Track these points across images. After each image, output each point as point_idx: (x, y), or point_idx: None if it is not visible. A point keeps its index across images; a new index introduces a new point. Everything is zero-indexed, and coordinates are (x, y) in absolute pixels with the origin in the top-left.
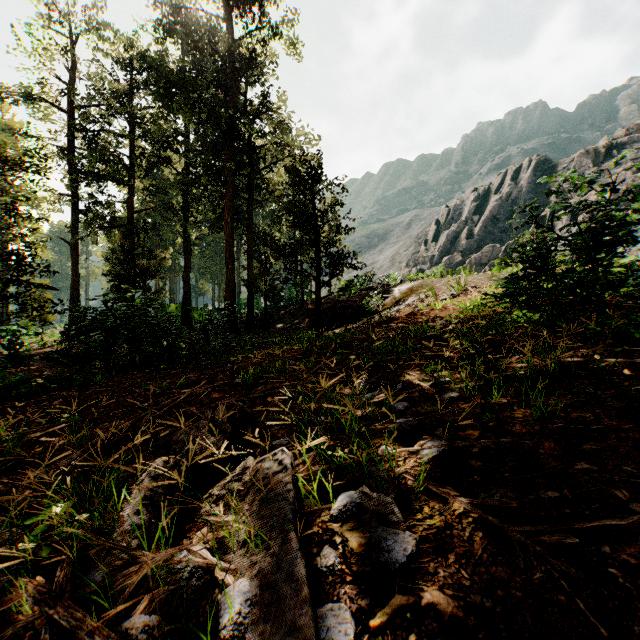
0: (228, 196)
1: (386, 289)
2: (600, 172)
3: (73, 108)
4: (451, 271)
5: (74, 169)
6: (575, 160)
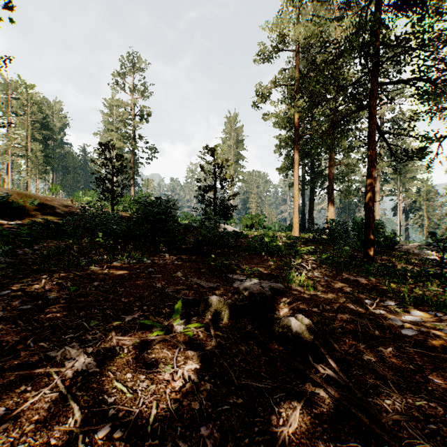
0: None
1: None
2: None
3: None
4: None
5: None
6: None
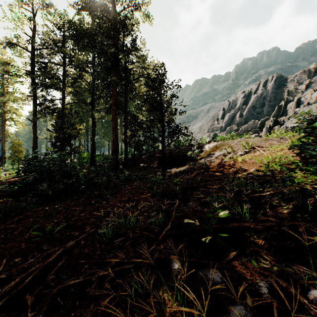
0: (114, 95)
1: (200, 146)
2: (311, 81)
3: (34, 50)
4: (238, 135)
5: (33, 82)
6: (297, 75)
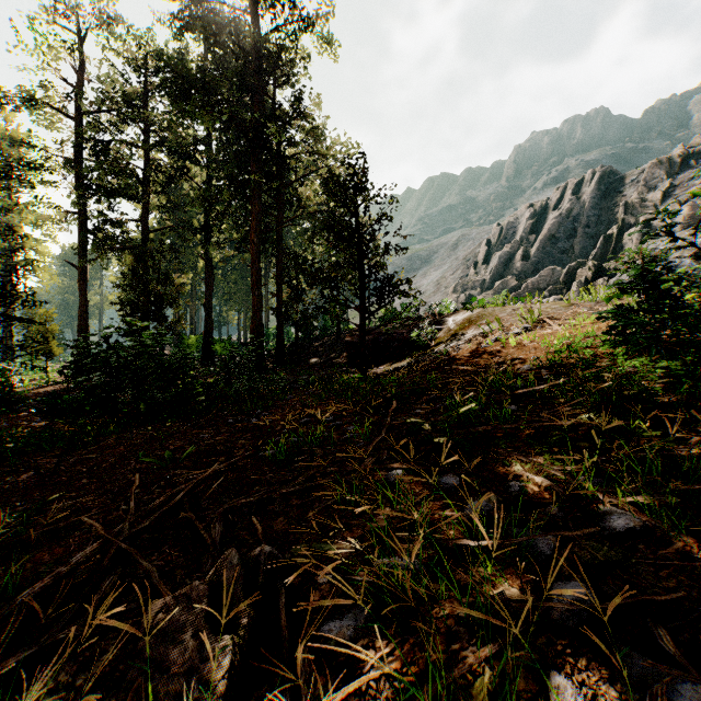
0: (255, 213)
1: (438, 319)
2: (675, 184)
3: (81, 115)
4: (514, 298)
5: (81, 183)
6: (646, 171)
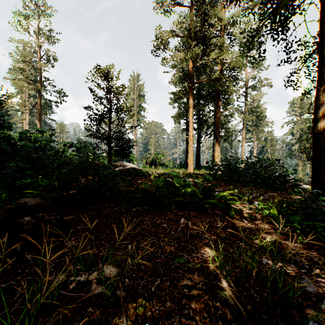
0: None
1: None
2: None
3: None
4: None
5: None
6: None
